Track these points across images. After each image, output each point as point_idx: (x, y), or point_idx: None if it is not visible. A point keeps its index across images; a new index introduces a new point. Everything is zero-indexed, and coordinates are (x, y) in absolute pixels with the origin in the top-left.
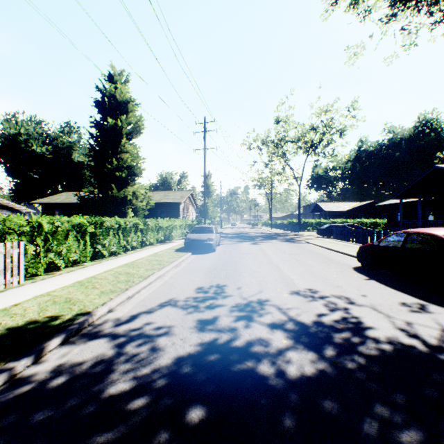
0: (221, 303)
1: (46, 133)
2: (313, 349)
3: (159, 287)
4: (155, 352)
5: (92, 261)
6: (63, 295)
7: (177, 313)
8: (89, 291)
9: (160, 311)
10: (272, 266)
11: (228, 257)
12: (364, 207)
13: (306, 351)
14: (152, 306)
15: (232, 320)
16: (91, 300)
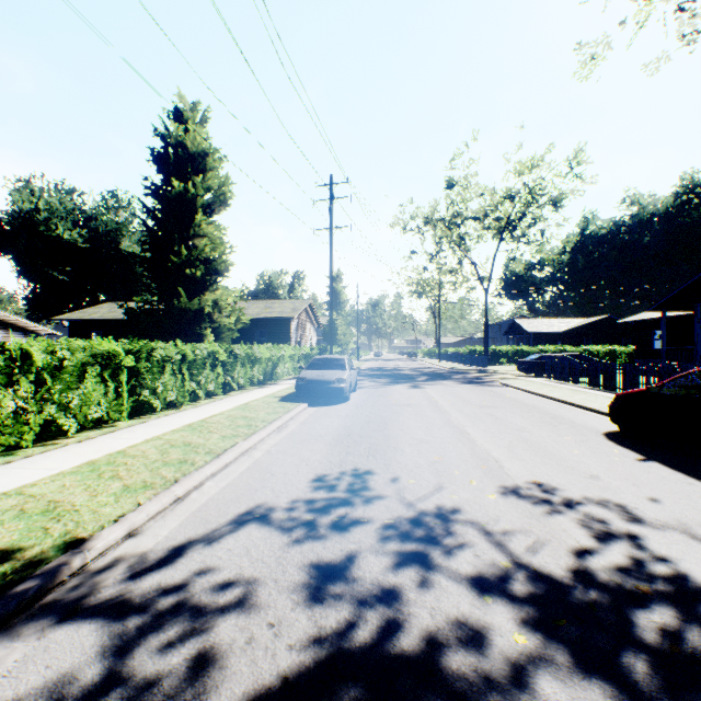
0: (362, 516)
1: (79, 209)
2: (601, 673)
3: (242, 475)
4: (201, 671)
5: (133, 418)
6: (47, 494)
7: (270, 544)
8: (102, 484)
9: (234, 537)
10: (452, 429)
11: (372, 412)
12: (593, 325)
13: (585, 678)
14: (219, 522)
15: (387, 564)
16: (97, 509)
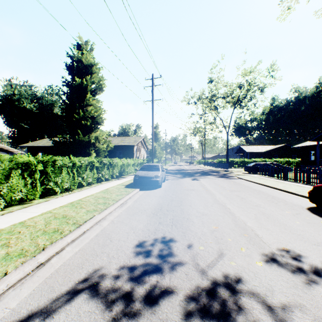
0: (169, 286)
1: (34, 94)
2: None
3: (91, 241)
4: None
5: (44, 197)
6: None
7: (92, 321)
8: None
9: (65, 312)
10: (219, 205)
11: (173, 194)
12: (278, 149)
13: None
14: (60, 291)
15: None
16: None
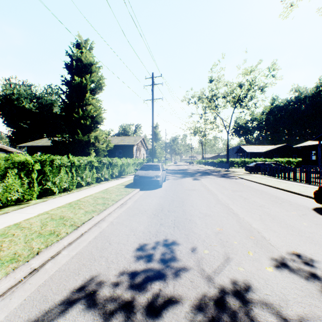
0: (173, 295)
1: (33, 93)
2: None
3: (89, 244)
4: None
5: (42, 198)
6: None
7: None
8: None
9: None
10: (222, 206)
11: (174, 194)
12: (279, 149)
13: None
14: (54, 301)
15: None
16: None
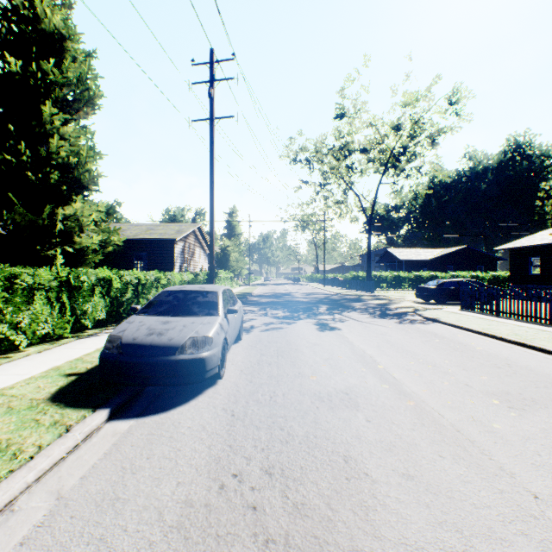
0: None
1: None
2: None
3: None
4: None
5: None
6: None
7: None
8: None
9: None
10: None
11: (272, 466)
12: (454, 254)
13: None
14: None
15: None
16: None
